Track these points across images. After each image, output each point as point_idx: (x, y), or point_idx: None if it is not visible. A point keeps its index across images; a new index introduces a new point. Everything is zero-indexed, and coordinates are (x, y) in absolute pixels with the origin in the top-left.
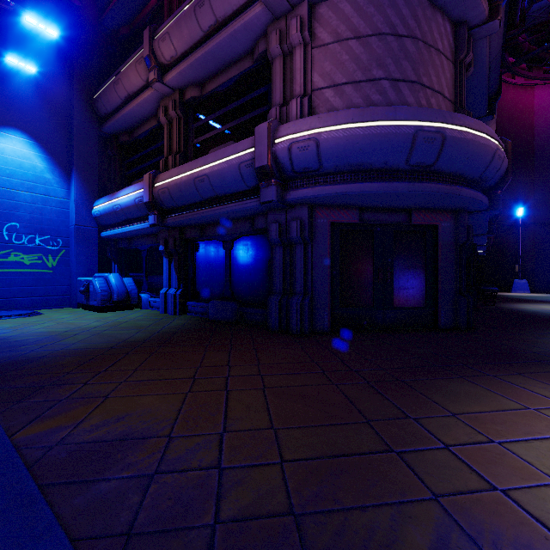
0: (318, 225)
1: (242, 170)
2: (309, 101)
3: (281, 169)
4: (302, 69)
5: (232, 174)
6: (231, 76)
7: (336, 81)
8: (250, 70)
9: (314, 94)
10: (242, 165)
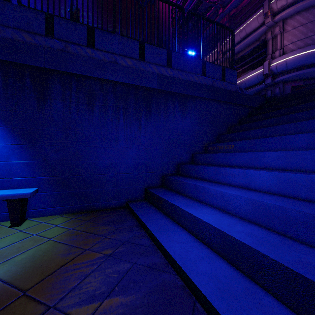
0: (286, 88)
1: (258, 77)
2: (283, 50)
3: (272, 73)
4: (279, 41)
5: (254, 79)
6: (250, 49)
7: (293, 41)
8: (258, 45)
9: (284, 47)
10: (258, 75)
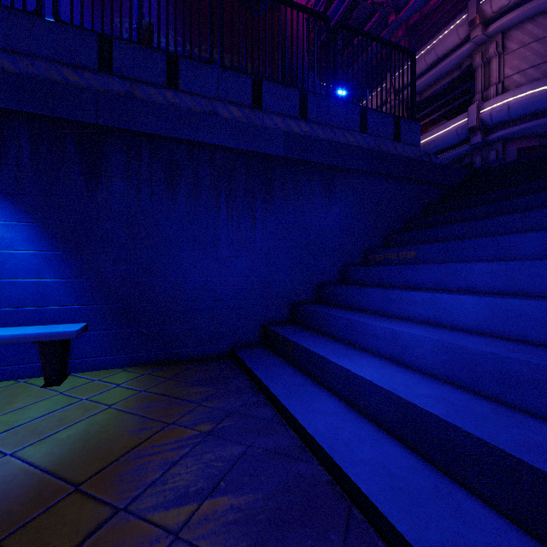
0: (508, 151)
1: (458, 132)
2: (502, 85)
3: (484, 125)
4: (497, 69)
5: (451, 136)
6: (443, 84)
7: (521, 69)
8: (458, 77)
9: (505, 80)
10: (458, 129)
